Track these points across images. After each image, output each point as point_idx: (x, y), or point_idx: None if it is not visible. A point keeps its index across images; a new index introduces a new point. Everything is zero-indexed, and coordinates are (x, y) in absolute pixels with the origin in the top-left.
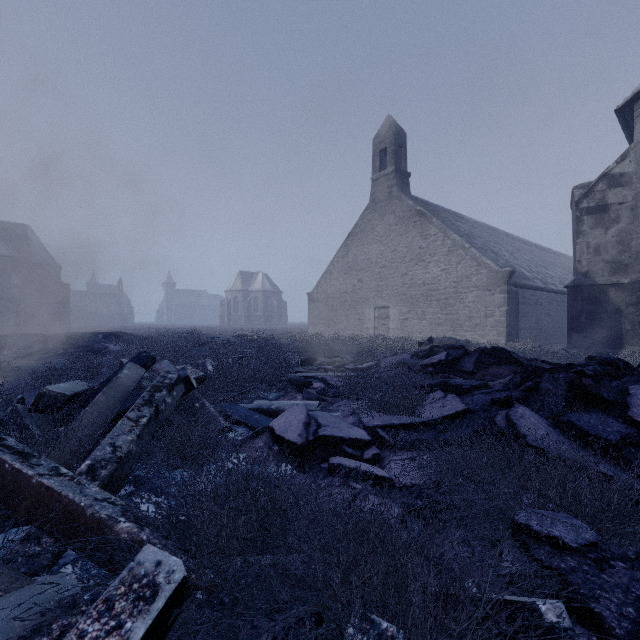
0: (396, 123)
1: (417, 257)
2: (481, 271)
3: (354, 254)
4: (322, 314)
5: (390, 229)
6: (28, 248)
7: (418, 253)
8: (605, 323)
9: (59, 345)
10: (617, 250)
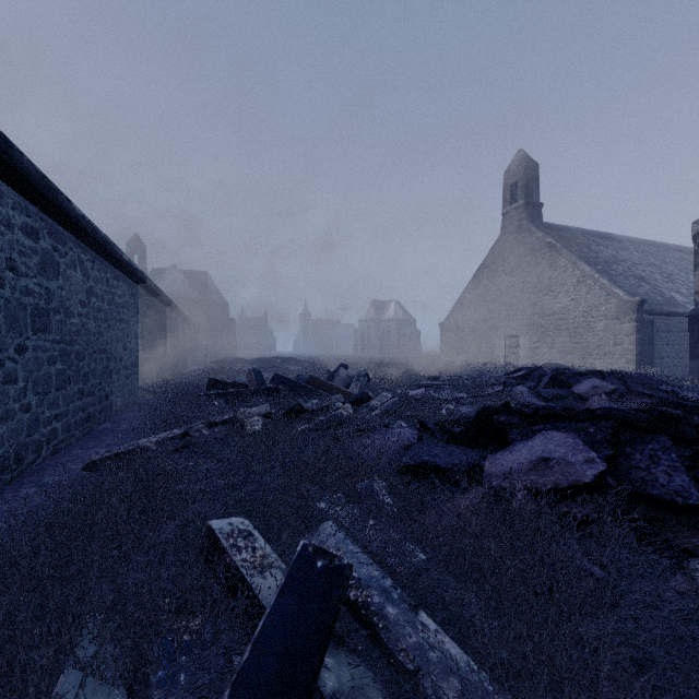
0: (527, 156)
1: (547, 288)
2: (610, 301)
3: (484, 285)
4: (453, 343)
5: (520, 261)
6: (208, 291)
7: (547, 284)
8: None
9: (259, 366)
10: None
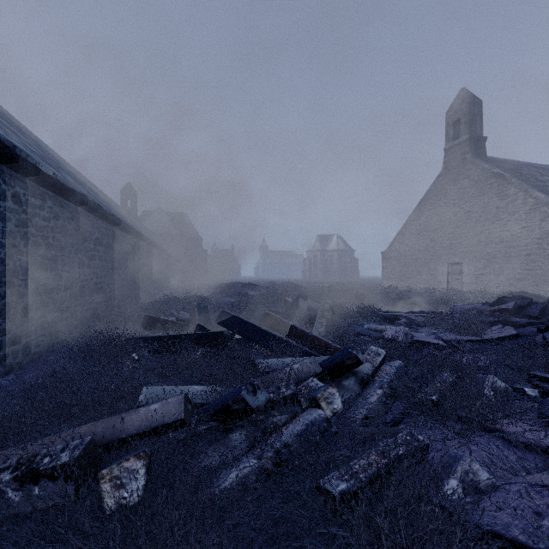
0: (470, 94)
1: (494, 216)
2: None
3: (426, 217)
4: (395, 270)
5: (464, 192)
6: (186, 228)
7: (495, 213)
8: None
9: (222, 291)
10: None
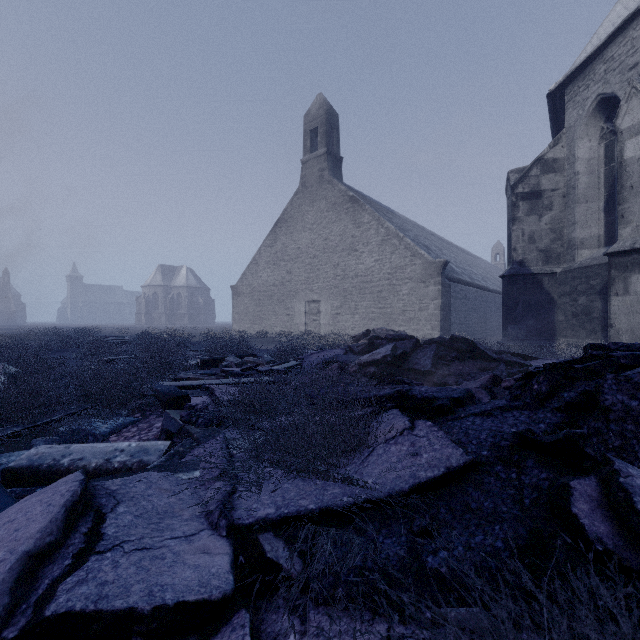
0: (328, 102)
1: (350, 247)
2: (415, 262)
3: (283, 243)
4: (248, 309)
5: (321, 216)
6: None
7: (351, 242)
8: (539, 314)
9: None
10: (550, 238)
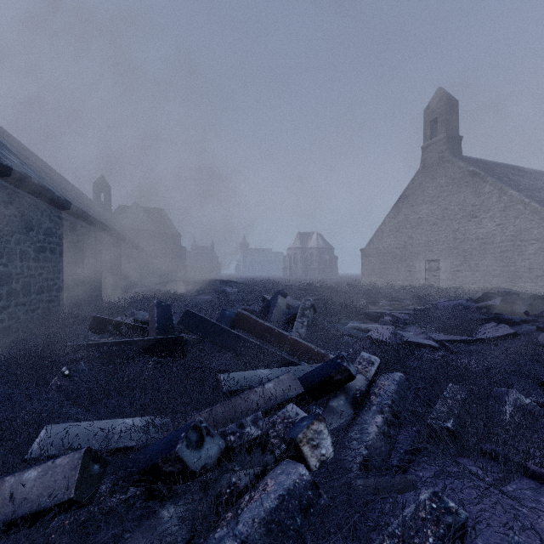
0: (447, 93)
1: (470, 214)
2: (543, 224)
3: (404, 214)
4: (374, 267)
5: (441, 190)
6: (163, 224)
7: (471, 210)
8: None
9: (199, 288)
10: None
